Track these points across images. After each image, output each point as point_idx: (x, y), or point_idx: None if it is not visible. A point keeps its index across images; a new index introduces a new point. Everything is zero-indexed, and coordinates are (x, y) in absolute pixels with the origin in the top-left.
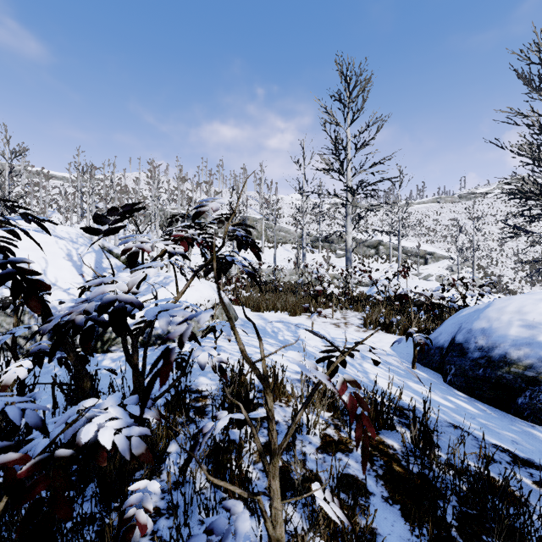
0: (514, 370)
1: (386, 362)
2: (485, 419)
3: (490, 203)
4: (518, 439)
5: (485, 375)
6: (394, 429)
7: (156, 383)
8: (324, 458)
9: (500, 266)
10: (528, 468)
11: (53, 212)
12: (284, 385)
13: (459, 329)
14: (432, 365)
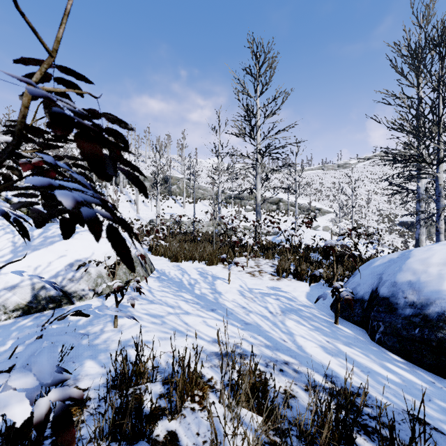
0: None
1: (308, 317)
2: (442, 399)
3: (360, 171)
4: None
5: (423, 336)
6: (352, 443)
7: None
8: None
9: (368, 219)
10: None
11: None
12: (199, 373)
13: (380, 280)
14: (353, 318)
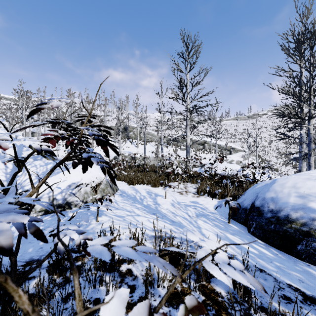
0: (294, 226)
1: (212, 219)
2: (279, 262)
3: (264, 121)
4: (303, 278)
5: (275, 229)
6: None
7: (48, 245)
8: (170, 312)
9: (269, 155)
10: (315, 306)
11: (3, 120)
12: (143, 244)
13: (256, 197)
14: (240, 220)
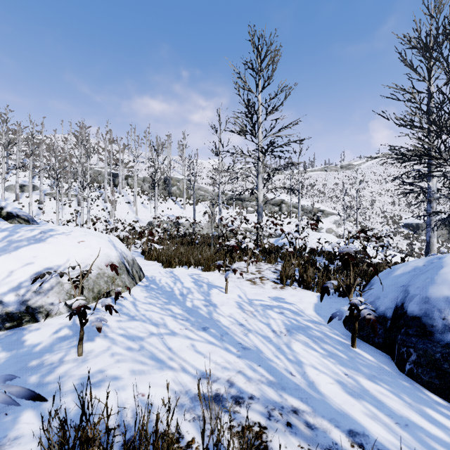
0: None
1: (318, 338)
2: None
3: (363, 173)
4: None
5: None
6: None
7: None
8: None
9: (372, 221)
10: None
11: None
12: (172, 439)
13: (406, 294)
14: (373, 340)
